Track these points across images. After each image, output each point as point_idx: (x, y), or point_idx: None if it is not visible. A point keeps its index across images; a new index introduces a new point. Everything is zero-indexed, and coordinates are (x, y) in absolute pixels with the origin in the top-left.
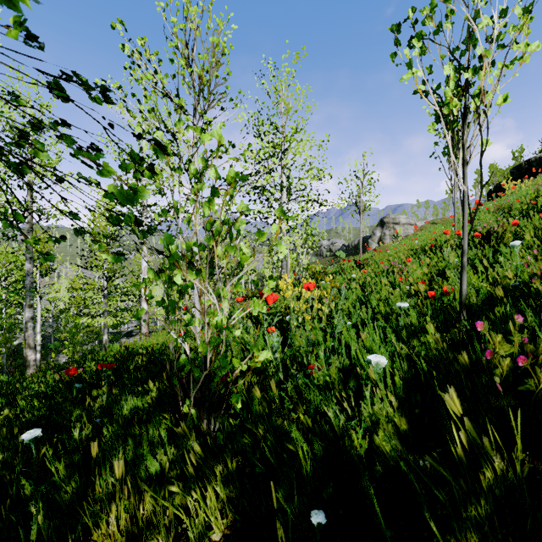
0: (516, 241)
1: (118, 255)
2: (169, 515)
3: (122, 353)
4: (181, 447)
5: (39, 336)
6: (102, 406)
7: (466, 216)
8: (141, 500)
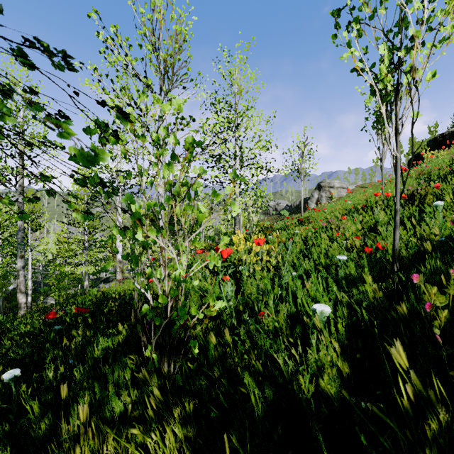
0: (439, 202)
1: (87, 213)
2: (132, 453)
3: (98, 297)
4: (144, 388)
5: (30, 282)
6: (75, 347)
7: (398, 179)
8: (105, 441)
